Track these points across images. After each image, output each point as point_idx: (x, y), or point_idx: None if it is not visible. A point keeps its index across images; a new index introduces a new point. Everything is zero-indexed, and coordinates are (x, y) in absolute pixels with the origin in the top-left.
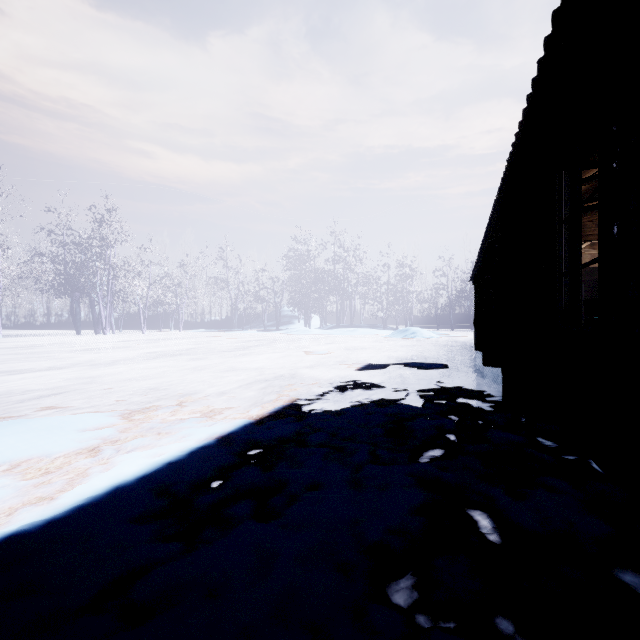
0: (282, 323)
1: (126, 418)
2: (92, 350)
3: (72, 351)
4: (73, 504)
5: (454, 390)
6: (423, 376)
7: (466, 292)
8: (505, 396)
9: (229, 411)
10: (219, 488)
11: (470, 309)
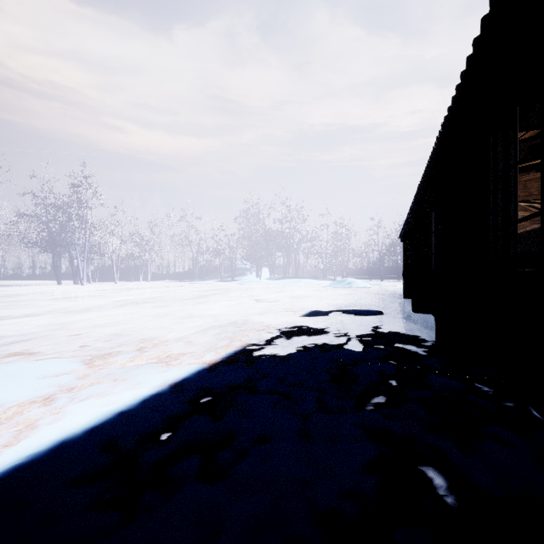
0: (236, 275)
1: (87, 364)
2: (68, 298)
3: (50, 299)
4: (12, 463)
5: (390, 335)
6: (361, 322)
7: (394, 248)
8: (438, 342)
9: (184, 357)
10: (167, 442)
11: (397, 263)
